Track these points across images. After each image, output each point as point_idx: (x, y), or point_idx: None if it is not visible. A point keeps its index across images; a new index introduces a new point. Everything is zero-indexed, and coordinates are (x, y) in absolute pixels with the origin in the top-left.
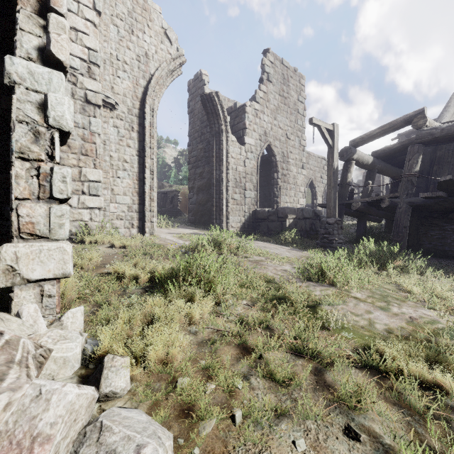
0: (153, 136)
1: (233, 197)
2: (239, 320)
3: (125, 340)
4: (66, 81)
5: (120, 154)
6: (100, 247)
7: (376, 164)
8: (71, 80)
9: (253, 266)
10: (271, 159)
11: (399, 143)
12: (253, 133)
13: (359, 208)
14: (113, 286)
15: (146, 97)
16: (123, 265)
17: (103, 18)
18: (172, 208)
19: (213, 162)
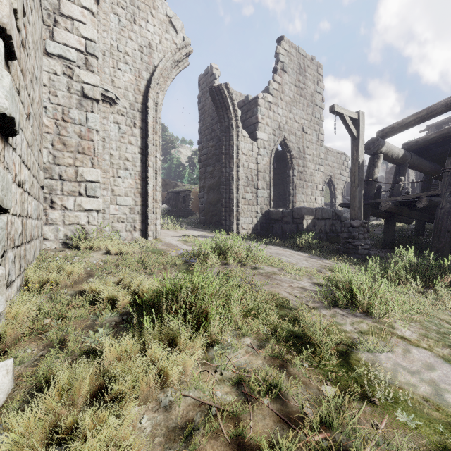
0: (157, 132)
1: (244, 197)
2: (237, 381)
3: (47, 433)
4: (61, 74)
5: (122, 153)
6: (94, 254)
7: (407, 157)
8: (66, 73)
9: (263, 282)
10: (286, 156)
11: (435, 133)
12: (266, 128)
13: (389, 208)
14: (82, 313)
15: (149, 90)
16: (101, 283)
17: (102, 6)
18: (183, 207)
19: (223, 159)
